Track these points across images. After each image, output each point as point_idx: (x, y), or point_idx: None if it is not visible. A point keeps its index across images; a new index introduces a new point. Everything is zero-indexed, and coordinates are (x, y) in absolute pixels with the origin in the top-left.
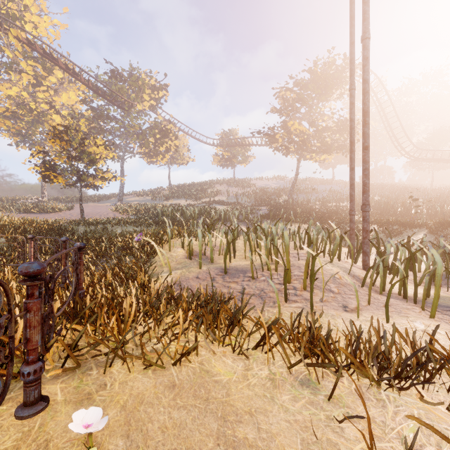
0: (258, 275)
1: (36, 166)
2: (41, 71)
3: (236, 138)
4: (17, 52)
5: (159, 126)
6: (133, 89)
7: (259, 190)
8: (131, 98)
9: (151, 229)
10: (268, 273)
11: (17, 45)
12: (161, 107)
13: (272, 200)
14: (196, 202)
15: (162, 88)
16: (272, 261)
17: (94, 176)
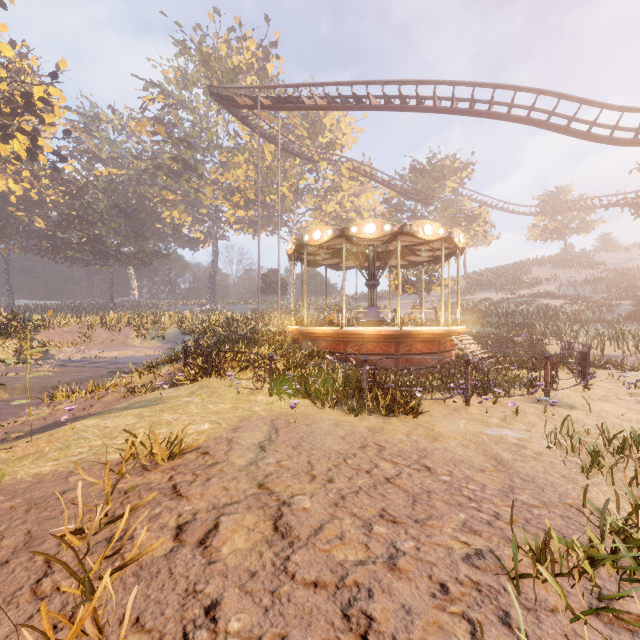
0: (628, 359)
1: (396, 281)
2: (356, 187)
3: (570, 201)
4: (344, 178)
5: (452, 204)
6: (435, 179)
7: (615, 273)
8: (436, 191)
9: (523, 331)
10: (636, 358)
11: (346, 174)
12: (463, 187)
13: (639, 289)
14: (512, 296)
15: (466, 168)
16: (638, 353)
17: (434, 285)
